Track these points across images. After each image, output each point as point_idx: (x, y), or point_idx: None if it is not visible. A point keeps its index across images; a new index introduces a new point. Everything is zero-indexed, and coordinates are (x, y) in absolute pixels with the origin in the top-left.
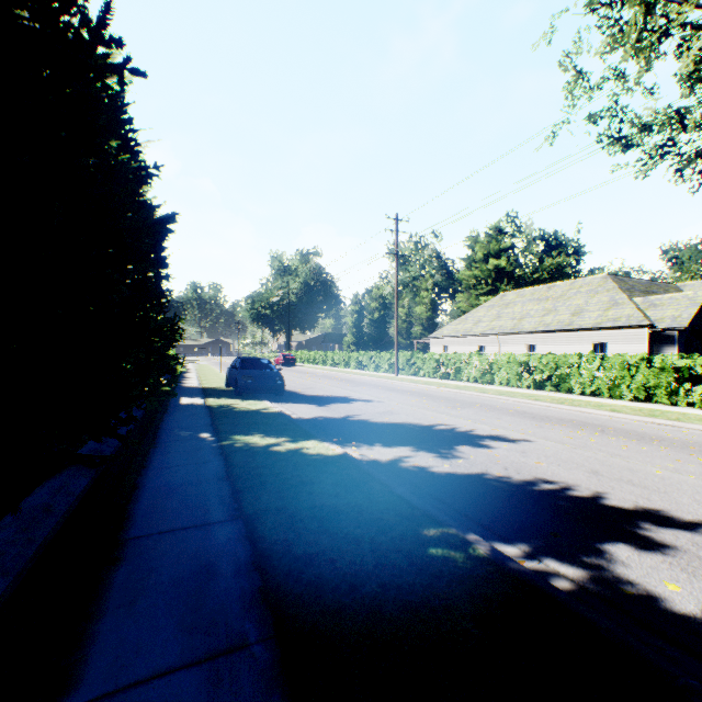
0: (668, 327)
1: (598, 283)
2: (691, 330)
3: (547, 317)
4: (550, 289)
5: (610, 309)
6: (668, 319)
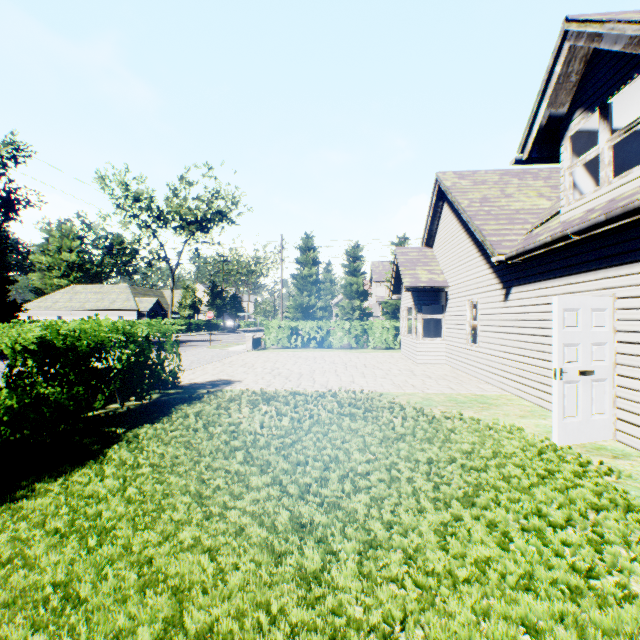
0: (144, 311)
1: (125, 289)
2: (156, 312)
3: (100, 303)
4: (103, 287)
5: (127, 302)
6: (145, 308)
